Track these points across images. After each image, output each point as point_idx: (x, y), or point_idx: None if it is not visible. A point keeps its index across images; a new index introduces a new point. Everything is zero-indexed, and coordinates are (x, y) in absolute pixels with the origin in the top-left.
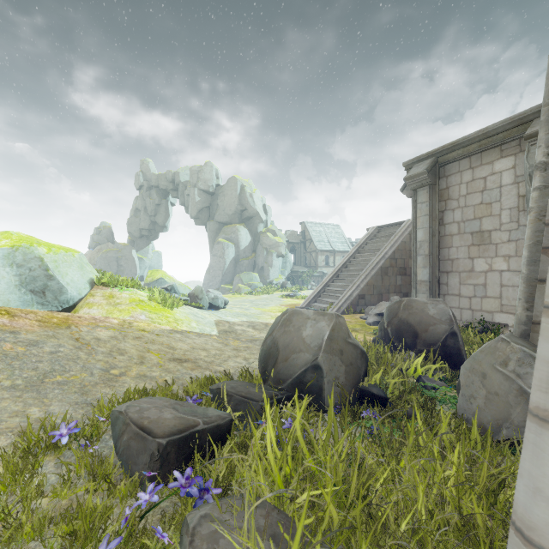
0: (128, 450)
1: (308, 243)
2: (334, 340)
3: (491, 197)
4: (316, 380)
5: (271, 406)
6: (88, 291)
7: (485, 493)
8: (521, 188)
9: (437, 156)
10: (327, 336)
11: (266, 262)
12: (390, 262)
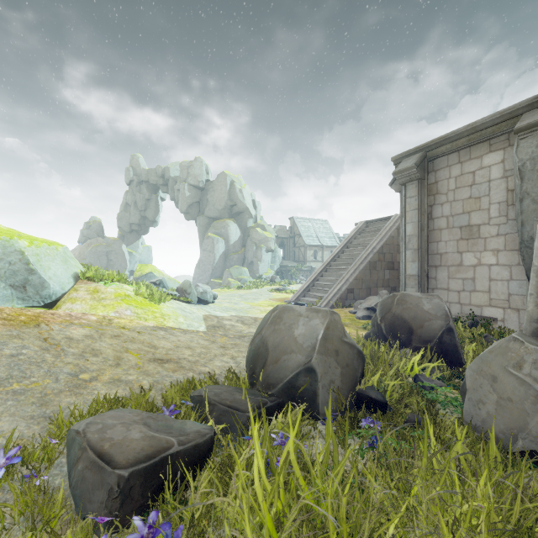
0: (82, 483)
1: (297, 238)
2: (328, 340)
3: (480, 191)
4: (309, 384)
5: (259, 416)
6: (72, 285)
7: (518, 531)
8: (510, 182)
9: (426, 151)
10: (321, 335)
11: (255, 256)
12: (378, 256)
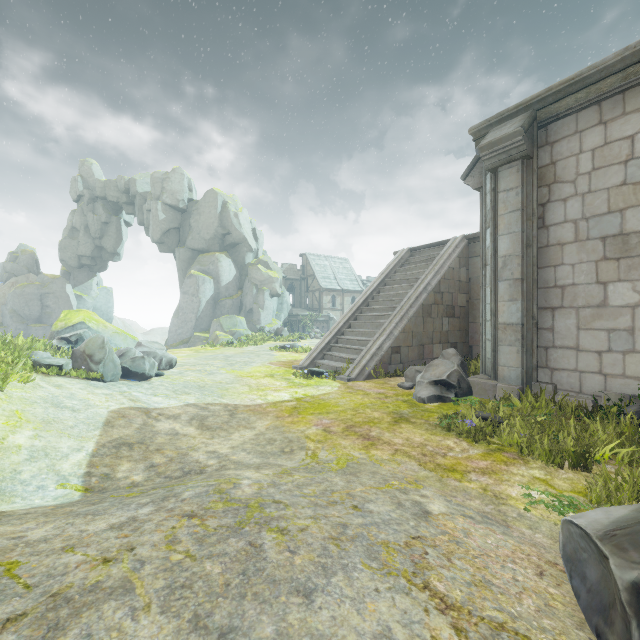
0: None
1: (310, 279)
2: None
3: None
4: None
5: None
6: None
7: None
8: None
9: (536, 108)
10: None
11: (256, 302)
12: (435, 296)
